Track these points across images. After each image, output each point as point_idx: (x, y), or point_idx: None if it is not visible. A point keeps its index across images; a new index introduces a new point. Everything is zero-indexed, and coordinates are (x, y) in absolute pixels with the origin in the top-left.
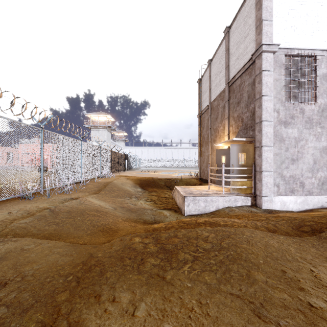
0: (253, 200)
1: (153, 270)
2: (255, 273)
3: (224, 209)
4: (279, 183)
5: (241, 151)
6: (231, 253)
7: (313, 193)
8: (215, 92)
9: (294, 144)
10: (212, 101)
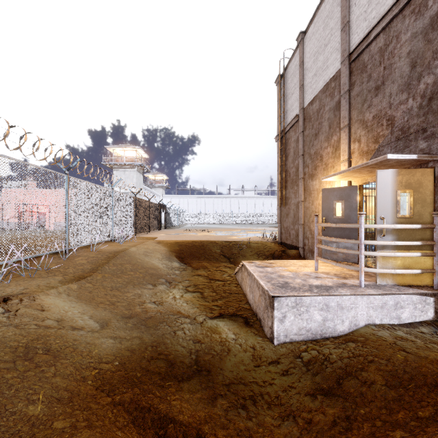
0: None
1: None
2: None
3: (372, 329)
4: None
5: (402, 186)
6: None
7: None
8: (313, 86)
9: None
10: (307, 106)
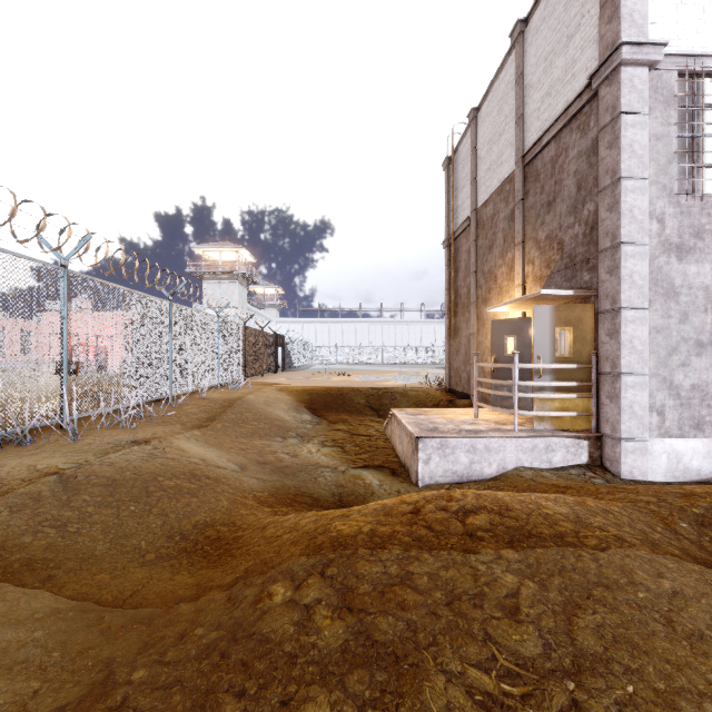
0: (593, 448)
1: None
2: None
3: (519, 470)
4: (665, 404)
5: (561, 323)
6: (633, 697)
7: None
8: (487, 184)
9: (703, 305)
10: (480, 208)
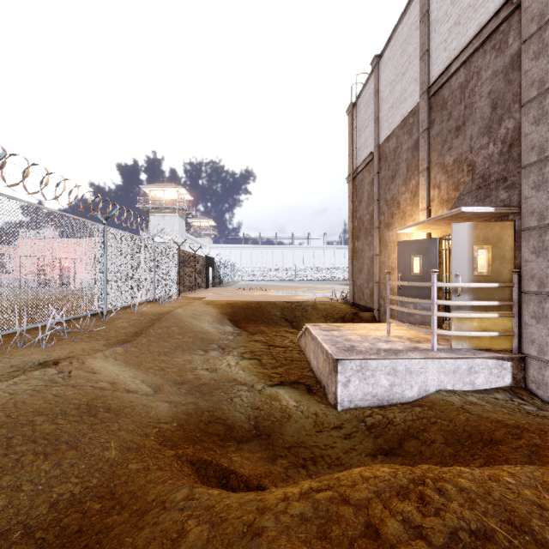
0: (517, 369)
1: None
2: None
3: (442, 394)
4: None
5: (480, 241)
6: None
7: None
8: (390, 120)
9: None
10: (383, 143)
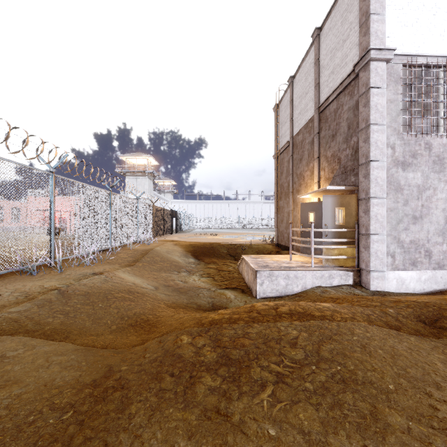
0: (356, 276)
1: (209, 401)
2: (385, 411)
3: (313, 289)
4: (395, 251)
5: (338, 205)
6: (339, 370)
7: (445, 266)
8: (299, 122)
9: (417, 195)
10: (295, 136)
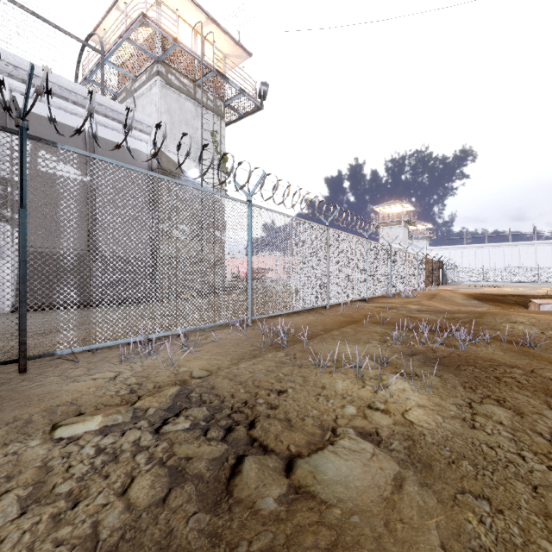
0: None
1: None
2: None
3: None
4: None
5: None
6: None
7: None
8: None
9: None
10: None
